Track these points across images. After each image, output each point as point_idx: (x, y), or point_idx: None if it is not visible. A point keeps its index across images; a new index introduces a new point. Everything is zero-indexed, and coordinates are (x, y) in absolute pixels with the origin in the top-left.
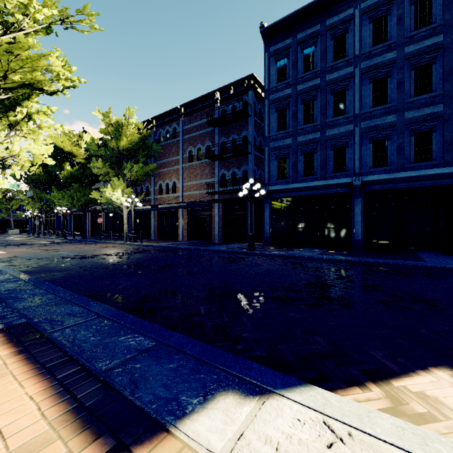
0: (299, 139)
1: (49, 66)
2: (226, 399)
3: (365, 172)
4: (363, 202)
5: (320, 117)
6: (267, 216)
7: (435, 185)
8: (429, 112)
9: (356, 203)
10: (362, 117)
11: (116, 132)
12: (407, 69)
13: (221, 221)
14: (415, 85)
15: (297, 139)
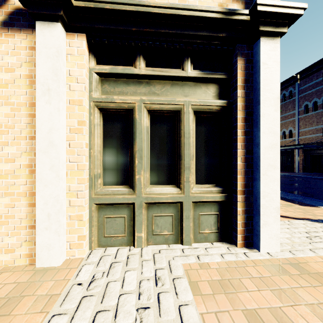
0: None
1: None
2: None
3: None
4: None
5: None
6: None
7: None
8: None
9: None
10: None
11: None
12: None
13: None
14: None
15: None
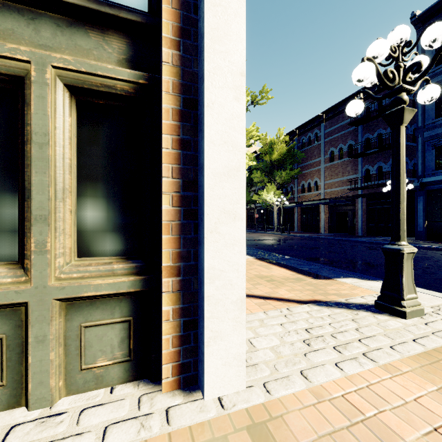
0: None
1: (251, 135)
2: (353, 278)
3: None
4: None
5: None
6: (421, 210)
7: None
8: None
9: None
10: None
11: (270, 149)
12: None
13: (365, 215)
14: None
15: None
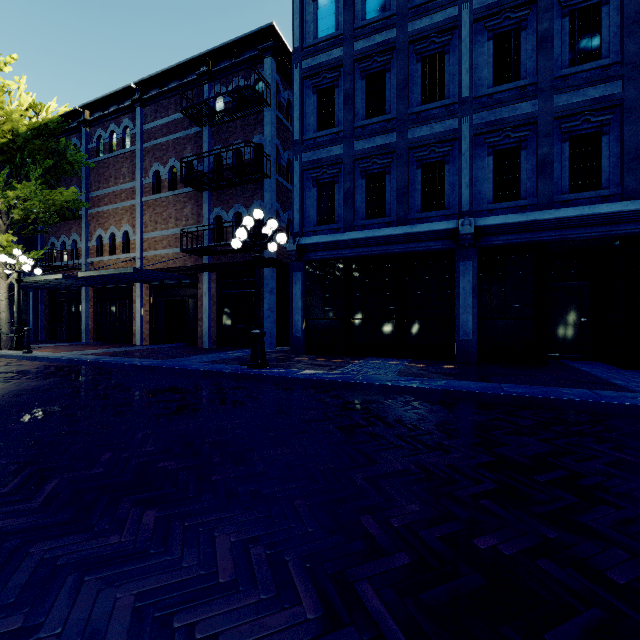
0: (358, 145)
1: None
2: None
3: (480, 210)
4: (476, 267)
5: (397, 104)
6: (299, 297)
7: (608, 236)
8: (599, 96)
9: (463, 270)
10: (474, 104)
11: None
12: (556, 15)
13: (215, 307)
14: (571, 46)
15: (354, 145)
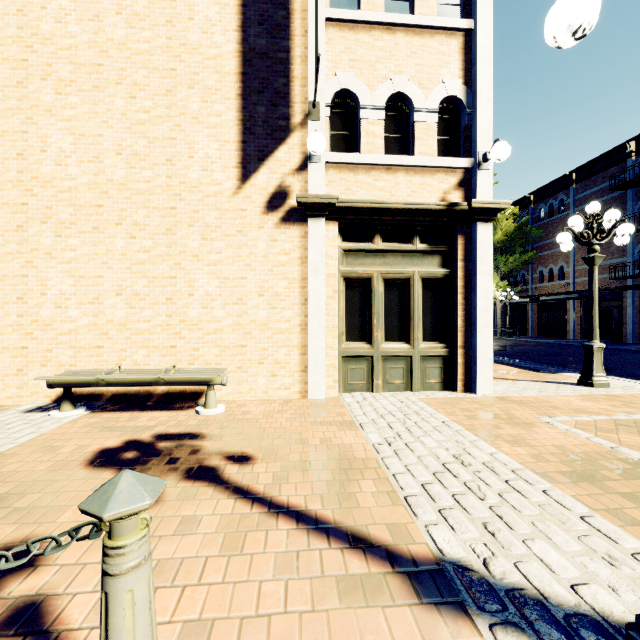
0: None
1: None
2: (574, 373)
3: None
4: None
5: None
6: None
7: None
8: None
9: None
10: None
11: None
12: None
13: (638, 315)
14: None
15: None
